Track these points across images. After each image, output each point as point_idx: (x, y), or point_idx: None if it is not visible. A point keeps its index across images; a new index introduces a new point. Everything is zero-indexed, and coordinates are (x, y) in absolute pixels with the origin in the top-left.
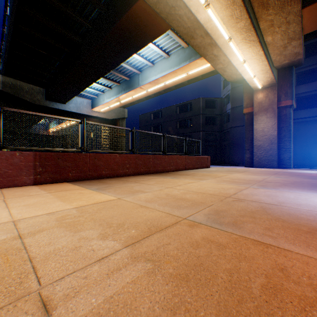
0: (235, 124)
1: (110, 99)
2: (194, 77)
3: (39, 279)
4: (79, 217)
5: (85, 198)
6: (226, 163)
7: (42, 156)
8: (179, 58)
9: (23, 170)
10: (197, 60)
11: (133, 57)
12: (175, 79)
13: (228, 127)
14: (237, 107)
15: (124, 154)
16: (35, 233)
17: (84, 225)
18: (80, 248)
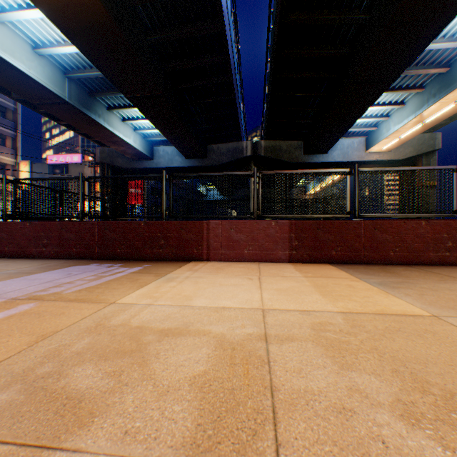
0: None
1: (401, 123)
2: None
3: (278, 446)
4: (348, 334)
5: (357, 297)
6: None
7: (297, 226)
8: None
9: (277, 243)
10: None
11: None
12: None
13: None
14: None
15: (437, 221)
16: (282, 339)
17: (358, 358)
18: (352, 417)
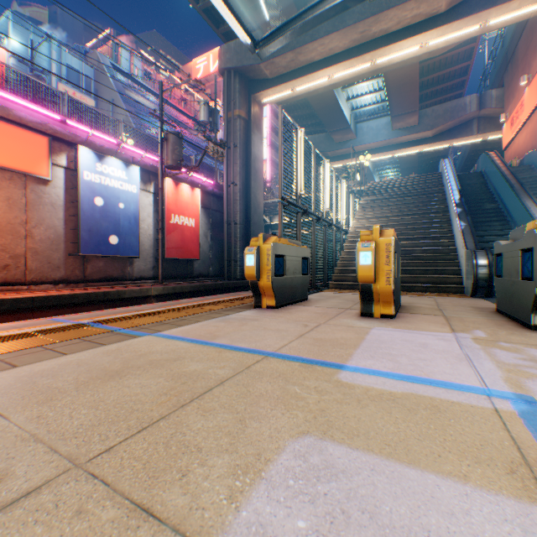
0: None
1: None
2: None
3: None
4: None
5: None
6: None
7: None
8: None
9: None
10: None
11: None
12: None
13: None
14: None
15: None
16: None
17: None
18: None
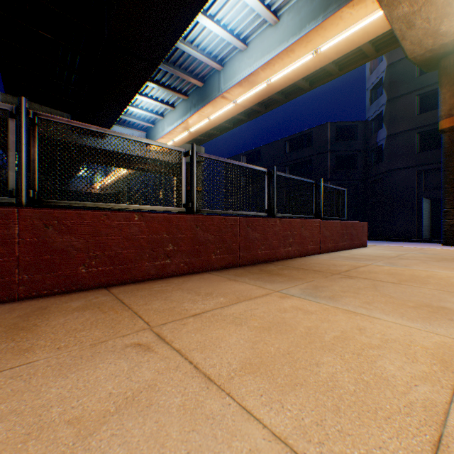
0: (396, 165)
1: (173, 126)
2: (330, 61)
3: None
4: None
5: None
6: (376, 236)
7: None
8: (300, 16)
9: None
10: (344, 9)
11: (207, 33)
12: (289, 71)
13: (380, 171)
14: (399, 134)
15: (156, 214)
16: None
17: None
18: None
